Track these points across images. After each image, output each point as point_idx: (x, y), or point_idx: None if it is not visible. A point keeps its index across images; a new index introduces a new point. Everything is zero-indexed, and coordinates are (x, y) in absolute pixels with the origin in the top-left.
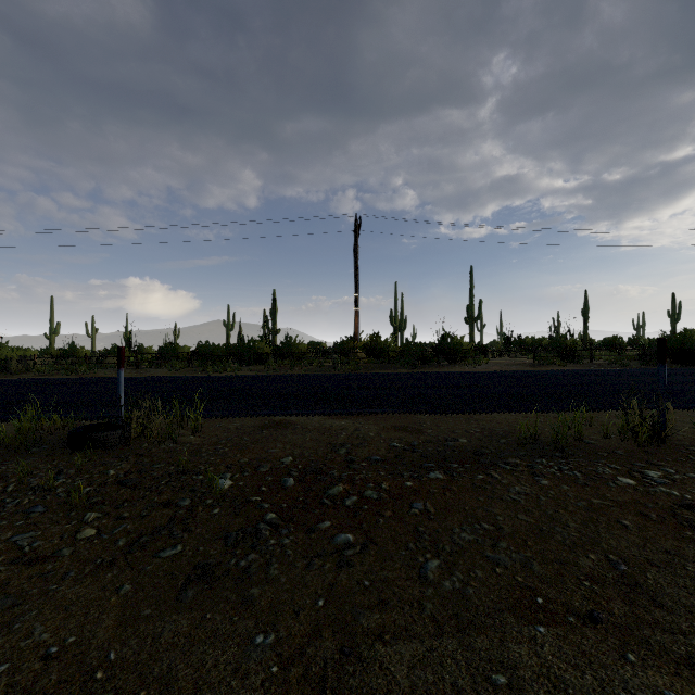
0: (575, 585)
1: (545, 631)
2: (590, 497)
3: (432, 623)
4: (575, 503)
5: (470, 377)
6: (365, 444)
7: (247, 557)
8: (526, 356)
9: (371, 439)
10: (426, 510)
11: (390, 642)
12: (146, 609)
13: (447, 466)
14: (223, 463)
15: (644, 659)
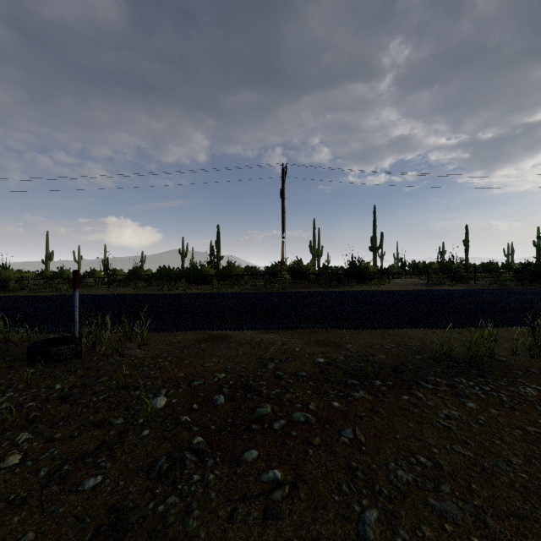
0: None
1: None
2: (523, 424)
3: None
4: (509, 431)
5: (377, 295)
6: (291, 359)
7: (166, 499)
8: (419, 277)
9: (297, 353)
10: (356, 439)
11: None
12: None
13: (371, 384)
14: (160, 377)
15: None
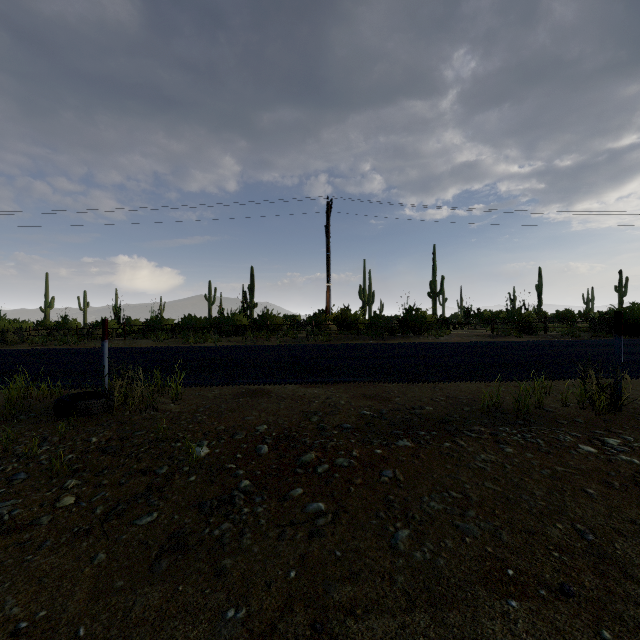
0: (544, 556)
1: (518, 606)
2: (553, 465)
3: (404, 597)
4: (539, 471)
5: (434, 347)
6: (336, 412)
7: (220, 526)
8: (484, 328)
9: (342, 407)
10: (395, 478)
11: (362, 617)
12: (118, 581)
13: (415, 434)
14: (200, 430)
15: (619, 637)
